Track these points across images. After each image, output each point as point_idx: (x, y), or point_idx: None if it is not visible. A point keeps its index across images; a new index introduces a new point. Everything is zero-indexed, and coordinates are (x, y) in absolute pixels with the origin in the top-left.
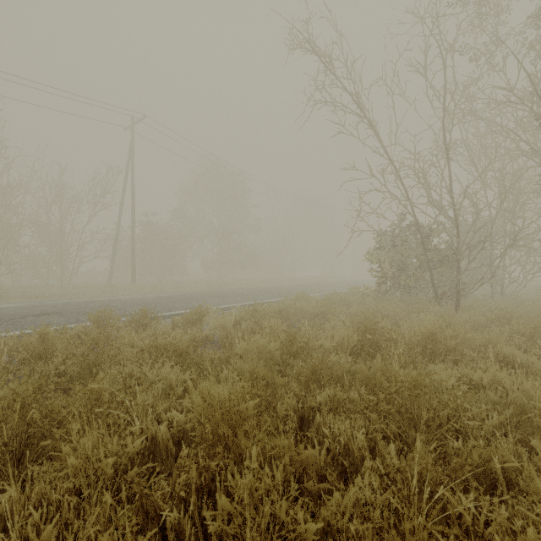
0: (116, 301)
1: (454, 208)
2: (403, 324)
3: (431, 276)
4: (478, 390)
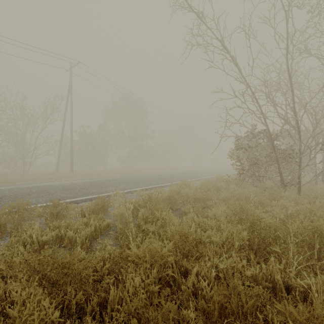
0: (51, 186)
1: (297, 119)
2: (269, 210)
3: (279, 169)
4: None
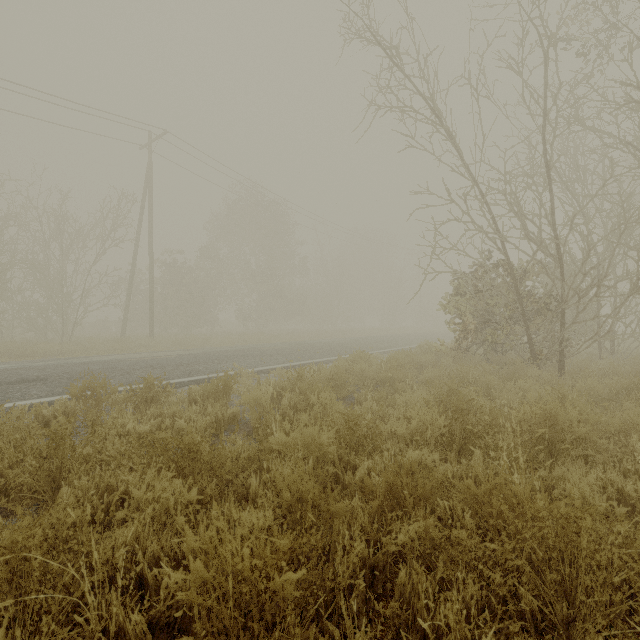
0: (123, 361)
1: (557, 243)
2: (498, 396)
3: (527, 331)
4: (632, 507)
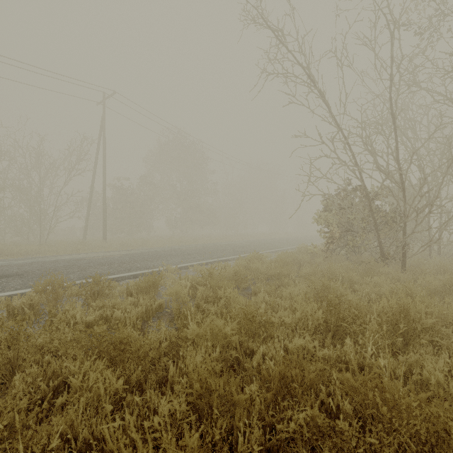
0: (82, 260)
1: (400, 173)
2: (359, 289)
3: (378, 238)
4: None
